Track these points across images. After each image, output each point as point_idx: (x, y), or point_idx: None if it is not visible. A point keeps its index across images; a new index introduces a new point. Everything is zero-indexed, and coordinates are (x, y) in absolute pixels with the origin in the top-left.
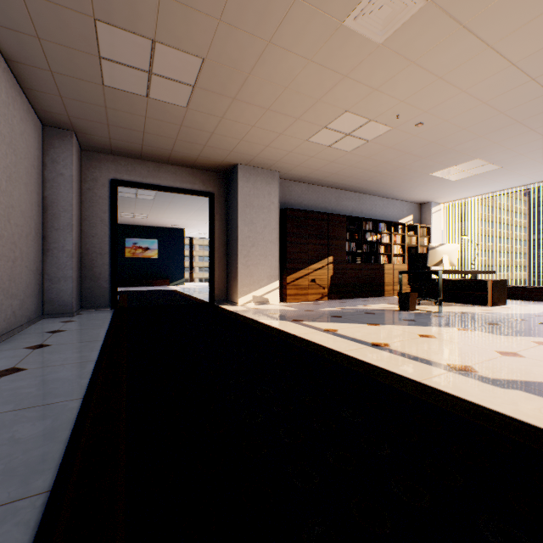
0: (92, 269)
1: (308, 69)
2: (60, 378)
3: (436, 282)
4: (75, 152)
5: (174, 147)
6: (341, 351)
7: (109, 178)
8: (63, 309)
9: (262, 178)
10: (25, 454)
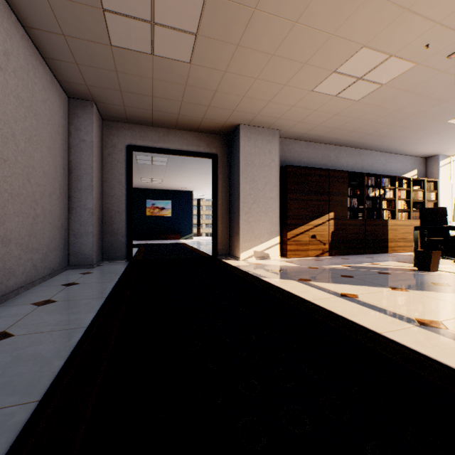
0: (111, 225)
1: None
2: (36, 355)
3: None
4: (96, 120)
5: (180, 110)
6: (380, 333)
7: (126, 144)
8: (84, 261)
9: (263, 137)
10: None
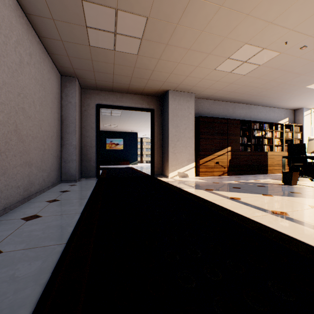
0: (86, 155)
1: (219, 14)
2: (57, 225)
3: (312, 165)
4: (77, 89)
5: (130, 82)
6: (248, 217)
7: (96, 103)
8: (71, 178)
9: (184, 98)
10: (14, 294)
